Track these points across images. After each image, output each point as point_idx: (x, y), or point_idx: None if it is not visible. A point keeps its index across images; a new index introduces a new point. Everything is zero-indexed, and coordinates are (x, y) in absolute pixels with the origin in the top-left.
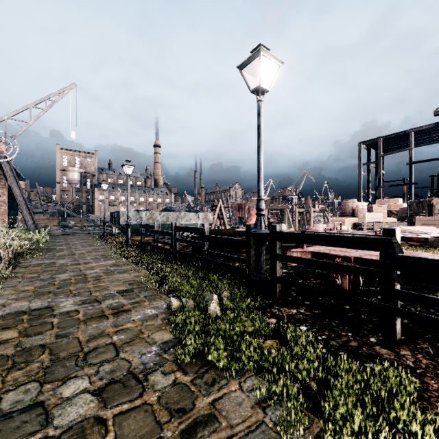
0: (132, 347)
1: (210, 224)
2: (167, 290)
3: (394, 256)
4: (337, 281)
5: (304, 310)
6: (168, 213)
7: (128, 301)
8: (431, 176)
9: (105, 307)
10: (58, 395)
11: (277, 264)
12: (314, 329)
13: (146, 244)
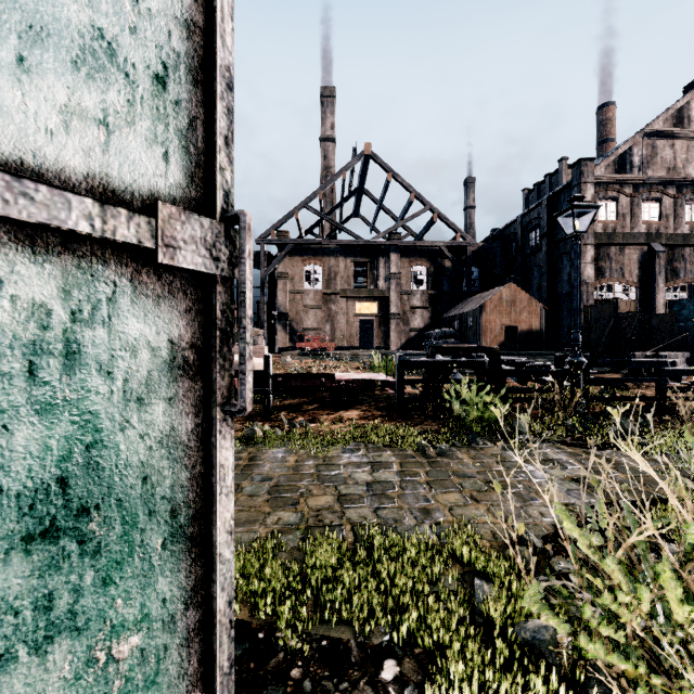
0: None
1: None
2: None
3: None
4: None
5: None
6: None
7: None
8: (258, 302)
9: None
10: None
11: None
12: None
13: None
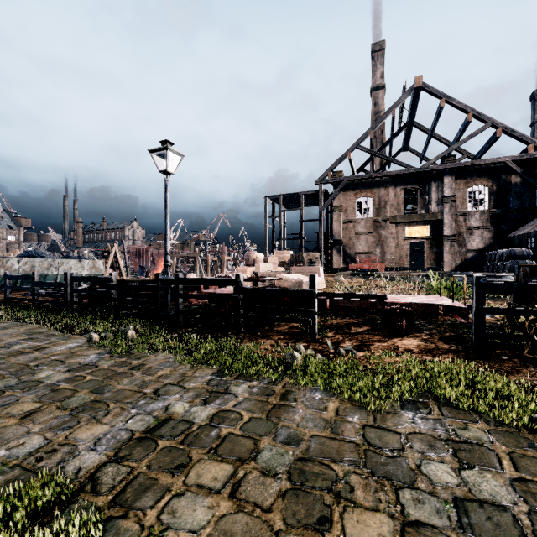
0: (73, 358)
1: (100, 275)
2: (79, 333)
3: (239, 288)
4: (221, 310)
5: (197, 328)
6: (33, 260)
7: (41, 343)
8: (317, 233)
9: (19, 349)
10: (37, 377)
11: (180, 301)
12: (201, 334)
13: (17, 300)
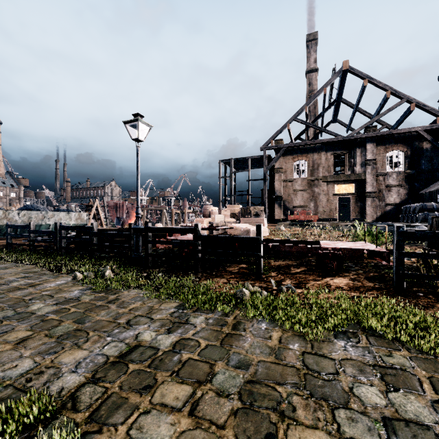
0: (60, 293)
1: (85, 224)
2: (66, 272)
3: (198, 235)
4: (183, 254)
5: (163, 268)
6: (30, 213)
7: (35, 281)
8: (262, 190)
9: (16, 285)
10: (30, 309)
11: (149, 246)
12: (166, 274)
13: (17, 245)
